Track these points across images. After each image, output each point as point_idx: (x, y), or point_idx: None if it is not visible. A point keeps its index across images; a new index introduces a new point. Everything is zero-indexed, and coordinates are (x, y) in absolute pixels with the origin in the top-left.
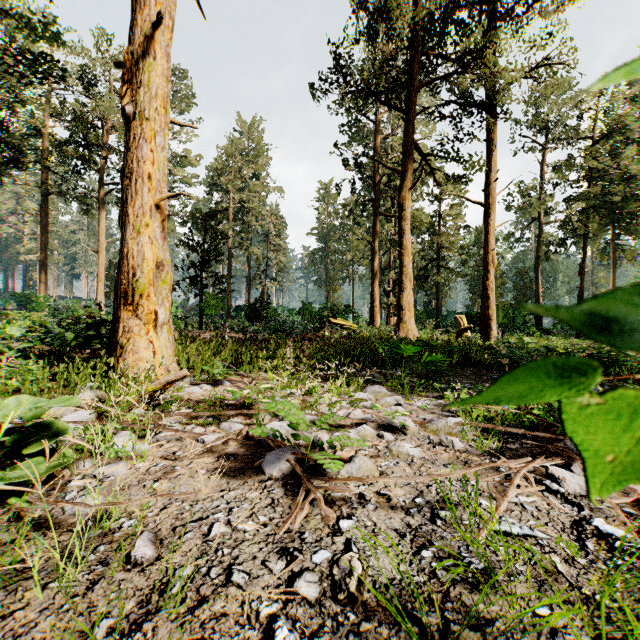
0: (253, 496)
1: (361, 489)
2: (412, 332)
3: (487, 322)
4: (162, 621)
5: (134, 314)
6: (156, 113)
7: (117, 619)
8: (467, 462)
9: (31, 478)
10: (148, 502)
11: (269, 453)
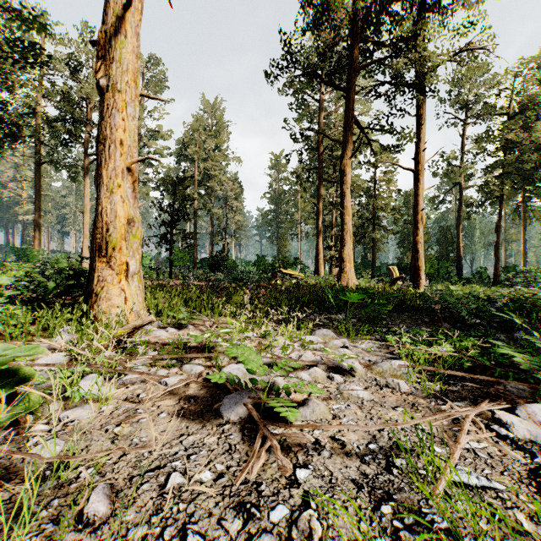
0: (211, 441)
1: (316, 434)
2: (352, 281)
3: (417, 272)
4: None
5: (108, 265)
6: (127, 86)
7: None
8: (414, 405)
9: None
10: None
11: (227, 397)
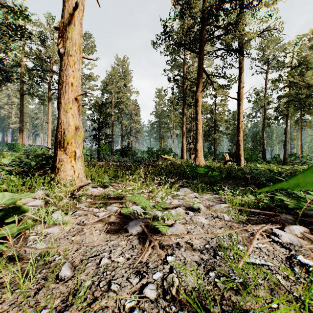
0: (122, 244)
1: (177, 240)
2: (202, 162)
3: (239, 157)
4: (74, 310)
5: (64, 152)
6: (75, 52)
7: (50, 309)
8: (231, 226)
9: (8, 234)
10: (68, 247)
11: (131, 222)
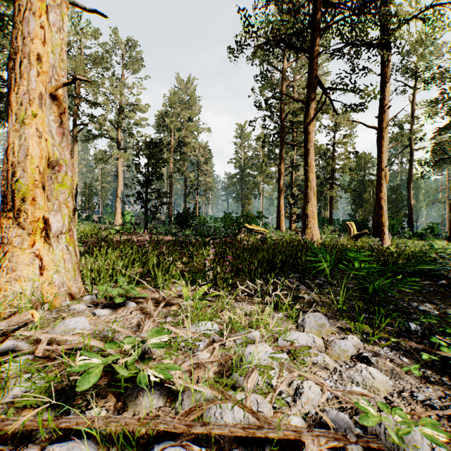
0: None
1: None
2: (316, 236)
3: (380, 228)
4: None
5: (16, 222)
6: None
7: None
8: None
9: None
10: None
11: None
